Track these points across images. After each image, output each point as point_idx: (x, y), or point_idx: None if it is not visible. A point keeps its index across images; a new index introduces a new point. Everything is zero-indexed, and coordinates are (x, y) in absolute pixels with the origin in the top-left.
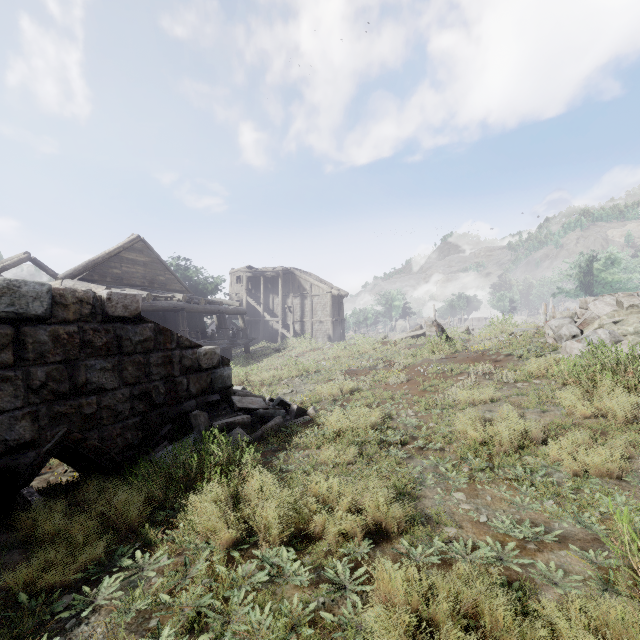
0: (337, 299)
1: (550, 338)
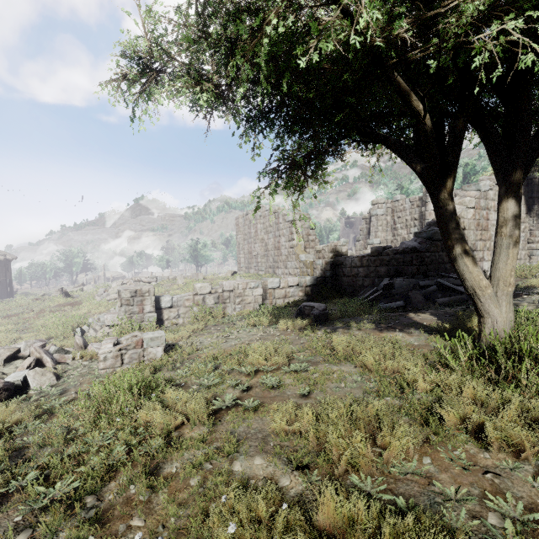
0: (4, 262)
1: (97, 295)
